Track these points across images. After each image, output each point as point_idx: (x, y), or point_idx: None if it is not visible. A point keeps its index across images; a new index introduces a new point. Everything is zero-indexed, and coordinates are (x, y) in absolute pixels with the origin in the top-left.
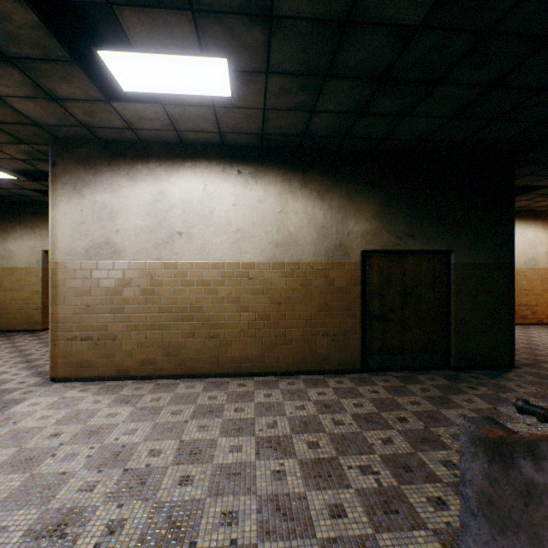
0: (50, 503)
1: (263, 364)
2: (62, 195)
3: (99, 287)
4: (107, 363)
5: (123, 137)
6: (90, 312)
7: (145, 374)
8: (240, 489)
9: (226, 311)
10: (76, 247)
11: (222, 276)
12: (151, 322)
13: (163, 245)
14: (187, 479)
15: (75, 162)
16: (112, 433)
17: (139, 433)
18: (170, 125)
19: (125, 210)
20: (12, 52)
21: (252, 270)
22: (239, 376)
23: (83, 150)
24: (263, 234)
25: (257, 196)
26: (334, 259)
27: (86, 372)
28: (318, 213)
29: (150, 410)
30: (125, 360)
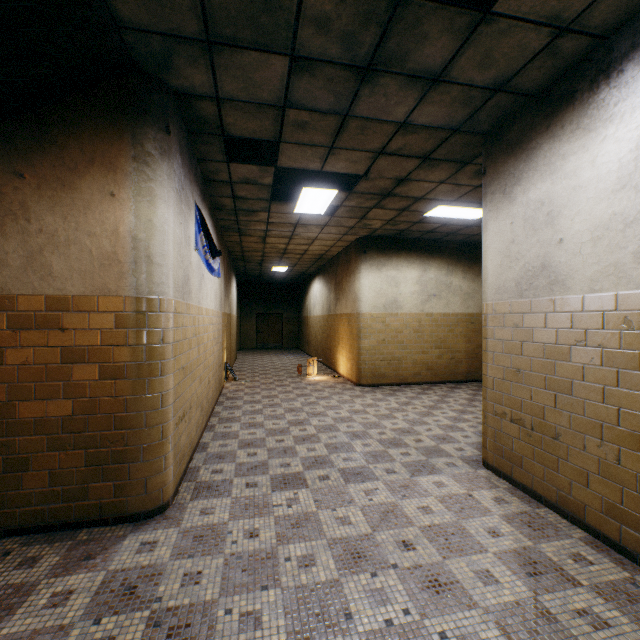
0: None
1: None
2: (490, 210)
3: (532, 342)
4: (543, 474)
5: (563, 61)
6: (520, 381)
7: (611, 537)
8: None
9: None
10: (504, 280)
11: None
12: (628, 429)
13: None
14: None
15: (503, 155)
16: (449, 614)
17: None
18: None
19: (572, 198)
20: (364, 58)
21: None
22: None
23: (512, 130)
24: None
25: None
26: None
27: (515, 473)
28: None
29: (552, 633)
30: (572, 485)
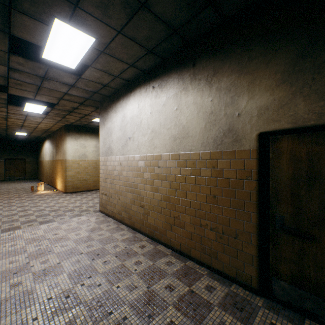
0: (3, 260)
1: (165, 237)
2: (101, 127)
3: (108, 169)
4: (110, 208)
5: (110, 91)
6: (106, 182)
7: (119, 219)
8: (3, 312)
9: (147, 189)
10: (103, 150)
11: (145, 164)
12: (121, 190)
13: (124, 146)
14: (17, 285)
15: (103, 110)
16: (61, 243)
17: (63, 248)
18: (110, 75)
19: (114, 129)
20: (41, 75)
21: (159, 160)
22: (153, 239)
23: (105, 104)
24: (165, 131)
25: (162, 101)
26: (222, 147)
27: (105, 210)
28: (206, 101)
29: (88, 239)
30: (114, 209)
